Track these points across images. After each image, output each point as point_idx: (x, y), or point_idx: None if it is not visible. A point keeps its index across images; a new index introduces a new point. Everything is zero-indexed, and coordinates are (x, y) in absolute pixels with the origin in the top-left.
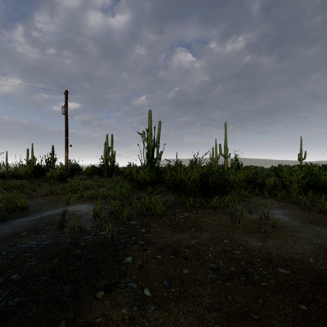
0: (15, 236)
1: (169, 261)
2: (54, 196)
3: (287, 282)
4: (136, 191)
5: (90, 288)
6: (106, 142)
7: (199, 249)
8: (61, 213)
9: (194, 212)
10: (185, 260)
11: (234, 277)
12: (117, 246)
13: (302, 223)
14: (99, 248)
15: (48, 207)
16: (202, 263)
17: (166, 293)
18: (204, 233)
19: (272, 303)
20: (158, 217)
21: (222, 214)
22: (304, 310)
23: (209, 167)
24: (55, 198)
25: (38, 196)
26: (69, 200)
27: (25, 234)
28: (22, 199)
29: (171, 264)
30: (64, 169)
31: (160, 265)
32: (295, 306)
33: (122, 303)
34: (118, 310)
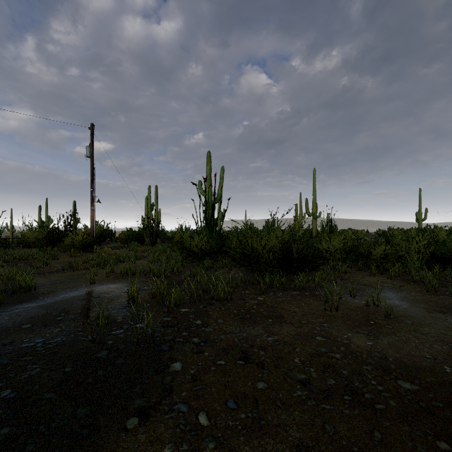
0: (13, 331)
1: (237, 370)
2: (74, 271)
3: (415, 403)
4: (189, 265)
5: (117, 413)
6: (148, 196)
7: (279, 351)
8: (82, 296)
9: (271, 295)
10: (259, 368)
11: (334, 396)
12: (160, 346)
13: (428, 311)
14: (134, 348)
15: (64, 287)
16: (285, 373)
17: (232, 420)
18: (287, 327)
19: (394, 438)
20: (220, 303)
21: (312, 298)
22: (445, 451)
23: (291, 231)
24: (75, 274)
25: (52, 271)
26: (94, 277)
27: (28, 327)
28: (27, 275)
29: (239, 375)
30: (89, 233)
31: (223, 375)
32: (431, 444)
33: (165, 438)
34: (159, 449)
